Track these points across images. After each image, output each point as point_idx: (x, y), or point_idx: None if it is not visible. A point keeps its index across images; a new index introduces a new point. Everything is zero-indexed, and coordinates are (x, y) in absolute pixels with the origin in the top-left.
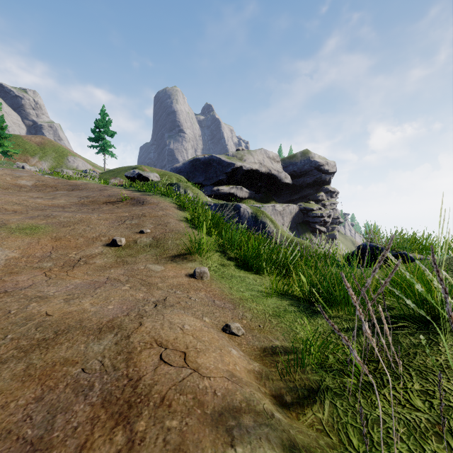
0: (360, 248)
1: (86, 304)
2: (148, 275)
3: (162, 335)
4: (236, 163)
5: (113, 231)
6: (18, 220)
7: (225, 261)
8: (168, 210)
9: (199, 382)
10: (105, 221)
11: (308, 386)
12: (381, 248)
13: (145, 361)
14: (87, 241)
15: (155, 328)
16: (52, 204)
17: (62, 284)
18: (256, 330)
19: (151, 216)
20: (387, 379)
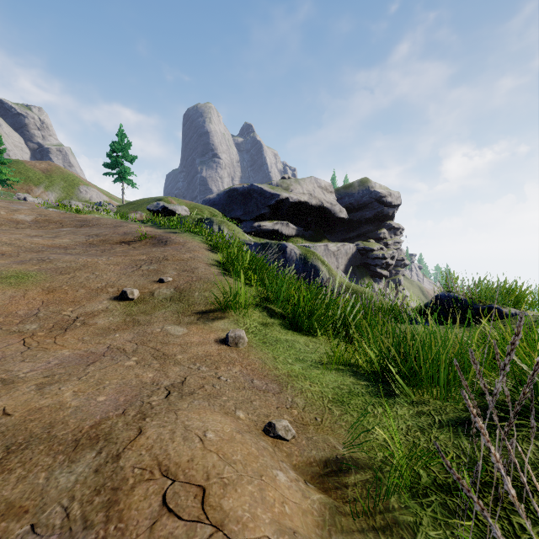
0: (437, 299)
1: (67, 394)
2: (164, 342)
3: (170, 452)
4: (280, 193)
5: (125, 279)
6: (2, 265)
7: (268, 319)
8: (197, 252)
9: None
10: (116, 266)
11: (397, 534)
12: (464, 300)
13: (138, 507)
14: (89, 292)
15: (161, 438)
16: (52, 244)
17: (43, 357)
18: (312, 427)
19: (174, 259)
20: (518, 521)
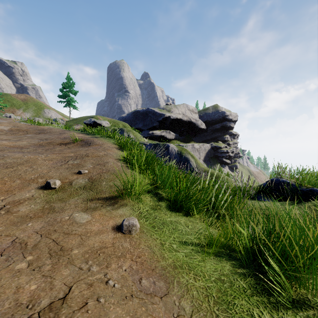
0: (270, 182)
1: None
2: (67, 232)
3: None
4: (165, 113)
5: (53, 171)
6: None
7: (156, 203)
8: (110, 150)
9: None
10: (50, 161)
11: None
12: (292, 184)
13: None
14: (23, 183)
15: None
16: (13, 145)
17: None
18: None
19: (93, 156)
20: None
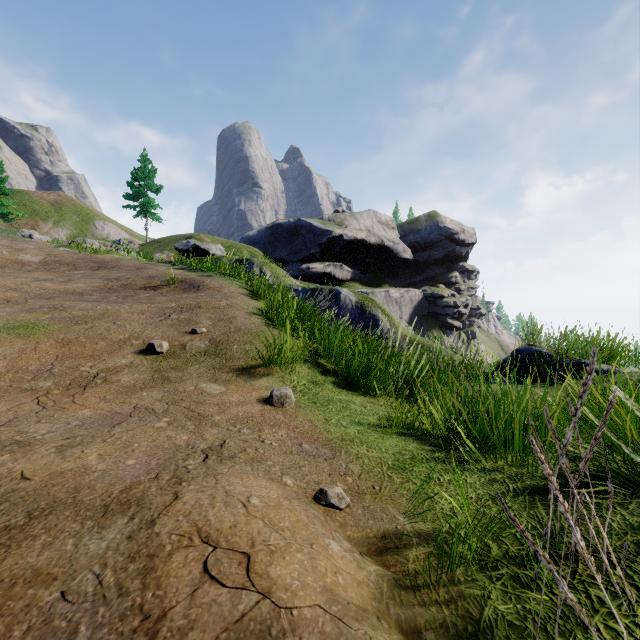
0: (516, 353)
1: (92, 457)
2: (199, 401)
3: (211, 518)
4: (333, 230)
5: (151, 330)
6: (8, 314)
7: (318, 376)
8: (235, 298)
9: (271, 622)
10: (141, 315)
11: (463, 608)
12: (549, 355)
13: (177, 575)
14: (110, 345)
15: (200, 503)
16: (64, 289)
17: (61, 418)
18: (368, 496)
19: (209, 307)
20: (597, 595)
